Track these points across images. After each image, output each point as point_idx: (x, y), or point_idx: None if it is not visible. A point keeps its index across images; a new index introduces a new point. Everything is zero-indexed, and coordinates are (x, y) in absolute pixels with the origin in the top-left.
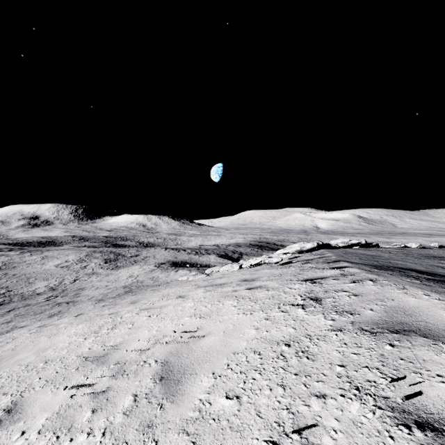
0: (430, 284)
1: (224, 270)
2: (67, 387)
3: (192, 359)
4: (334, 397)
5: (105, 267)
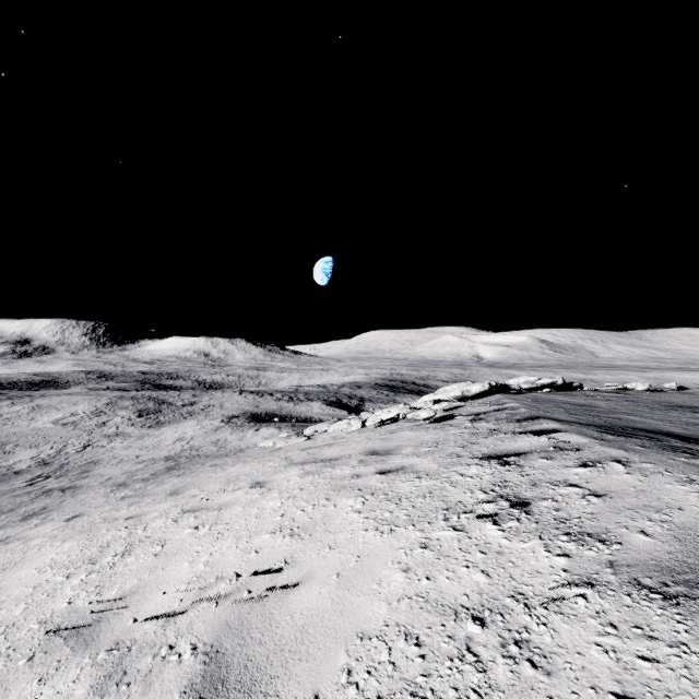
0: None
1: (336, 430)
2: None
3: (270, 647)
4: None
5: (138, 423)
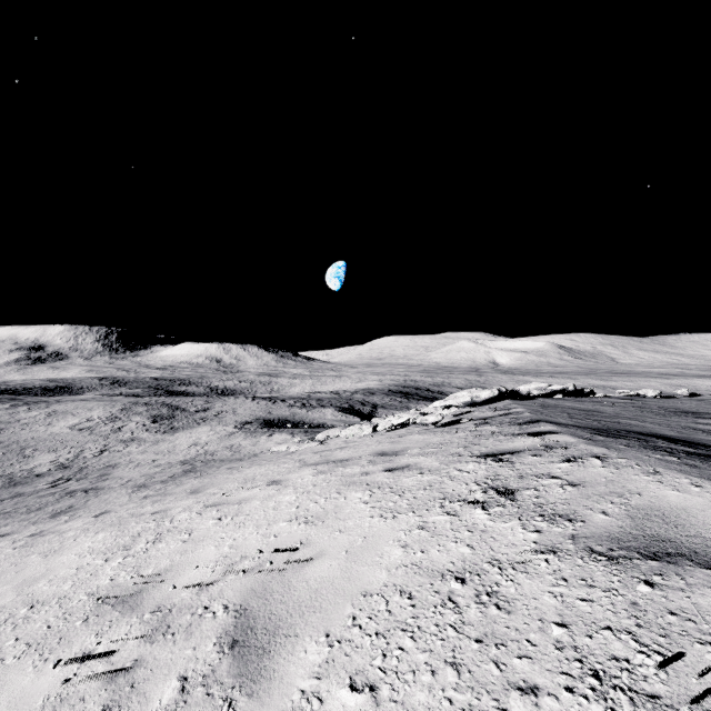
0: (695, 463)
1: (348, 435)
2: (64, 658)
3: (290, 604)
4: (554, 692)
5: (153, 429)
